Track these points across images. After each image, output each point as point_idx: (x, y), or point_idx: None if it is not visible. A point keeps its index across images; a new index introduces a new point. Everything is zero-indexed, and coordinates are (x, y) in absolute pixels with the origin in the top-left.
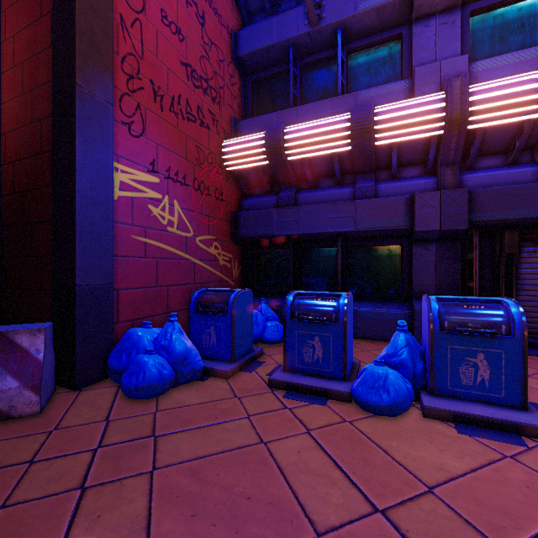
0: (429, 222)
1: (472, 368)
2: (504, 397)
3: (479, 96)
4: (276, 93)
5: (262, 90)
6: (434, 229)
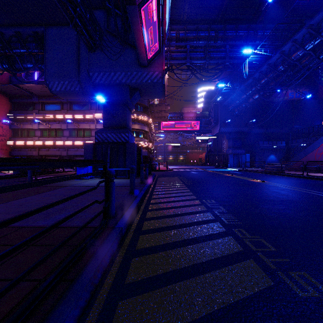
0: (34, 155)
1: None
2: None
3: (36, 143)
4: (19, 133)
5: (16, 132)
6: (35, 155)
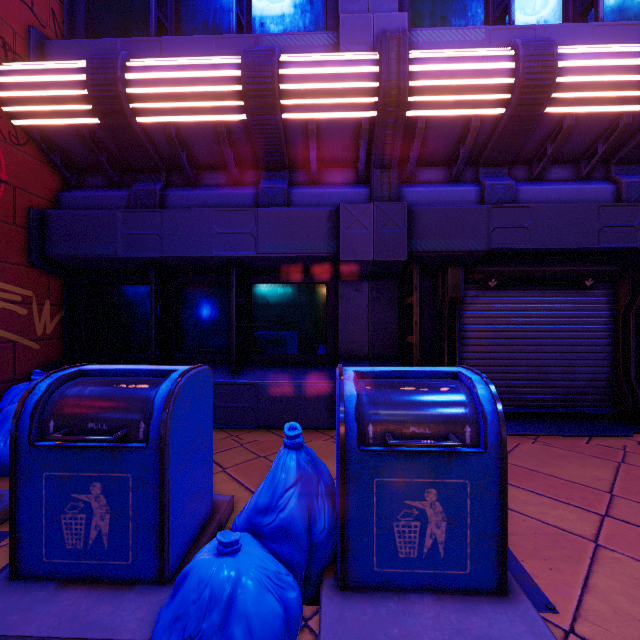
0: (359, 248)
1: (416, 522)
2: (471, 573)
3: (421, 66)
4: (133, 18)
5: (108, 6)
6: (365, 259)
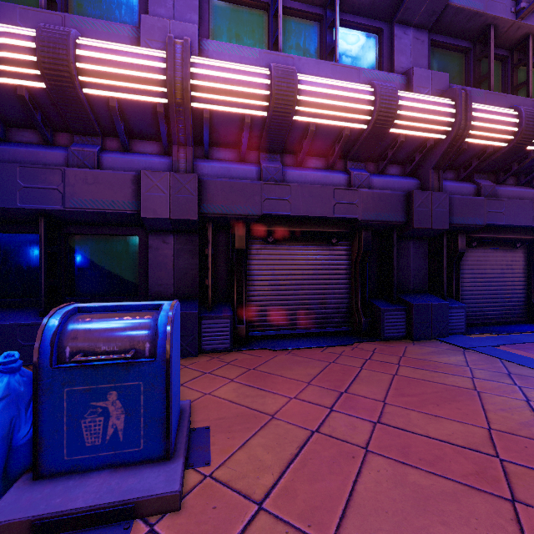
0: (157, 208)
1: (100, 417)
2: (144, 448)
3: (201, 70)
4: None
5: None
6: (163, 217)
